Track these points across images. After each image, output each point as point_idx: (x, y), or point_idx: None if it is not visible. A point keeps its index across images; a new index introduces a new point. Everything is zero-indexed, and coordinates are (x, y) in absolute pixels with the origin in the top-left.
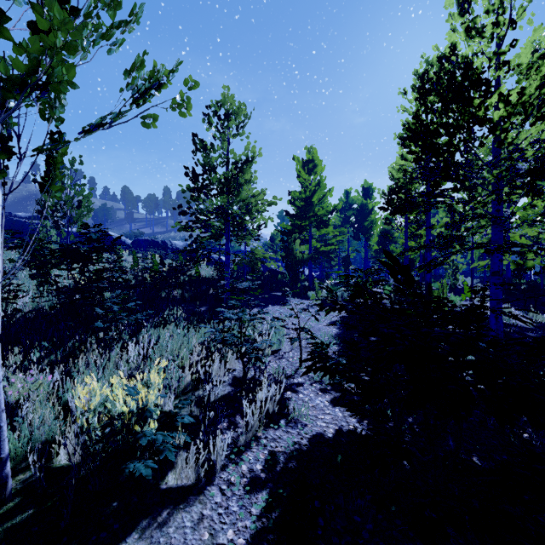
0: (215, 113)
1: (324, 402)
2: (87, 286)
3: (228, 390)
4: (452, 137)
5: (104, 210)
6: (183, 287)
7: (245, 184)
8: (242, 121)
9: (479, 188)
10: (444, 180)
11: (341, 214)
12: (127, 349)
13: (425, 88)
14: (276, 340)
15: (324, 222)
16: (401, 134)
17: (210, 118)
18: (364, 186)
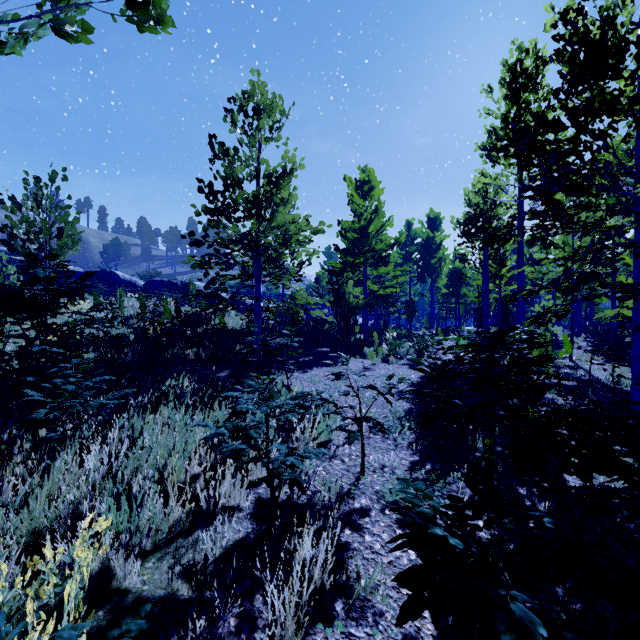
0: (240, 108)
1: (408, 551)
2: (25, 351)
3: (246, 529)
4: (581, 130)
5: (115, 246)
6: (199, 343)
7: (281, 204)
8: (277, 120)
9: (582, 215)
10: (567, 194)
11: (402, 250)
12: (89, 451)
13: (518, 83)
14: (324, 427)
15: (382, 259)
16: (486, 142)
17: (234, 115)
18: (429, 216)
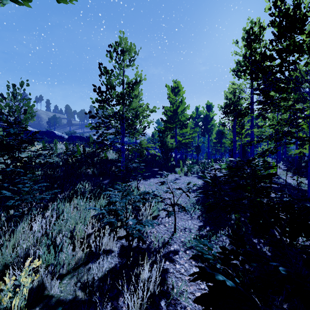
0: (114, 50)
1: None
2: (3, 171)
3: (115, 262)
4: (283, 60)
5: (54, 119)
6: (94, 166)
7: (135, 97)
8: (132, 56)
9: (281, 104)
10: (276, 92)
11: (194, 121)
12: (36, 221)
13: (251, 38)
14: (156, 208)
15: (184, 125)
16: (235, 68)
17: (111, 53)
18: (207, 104)
